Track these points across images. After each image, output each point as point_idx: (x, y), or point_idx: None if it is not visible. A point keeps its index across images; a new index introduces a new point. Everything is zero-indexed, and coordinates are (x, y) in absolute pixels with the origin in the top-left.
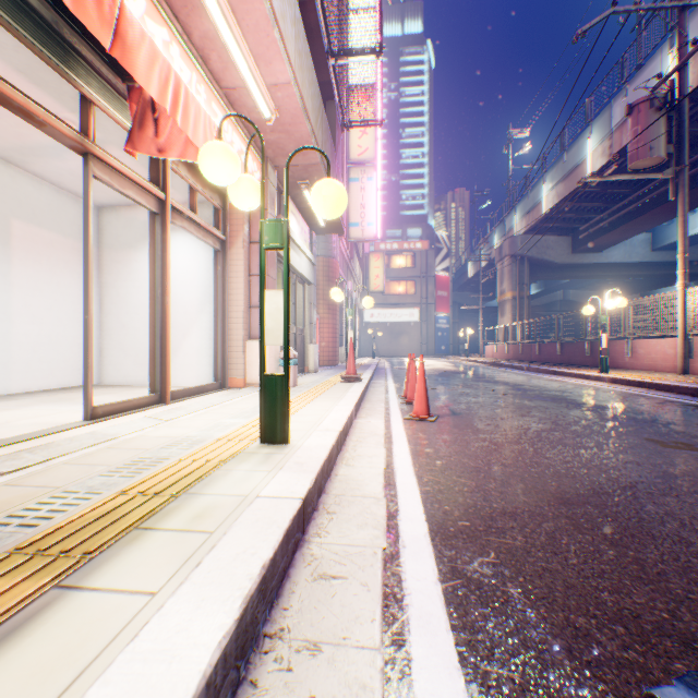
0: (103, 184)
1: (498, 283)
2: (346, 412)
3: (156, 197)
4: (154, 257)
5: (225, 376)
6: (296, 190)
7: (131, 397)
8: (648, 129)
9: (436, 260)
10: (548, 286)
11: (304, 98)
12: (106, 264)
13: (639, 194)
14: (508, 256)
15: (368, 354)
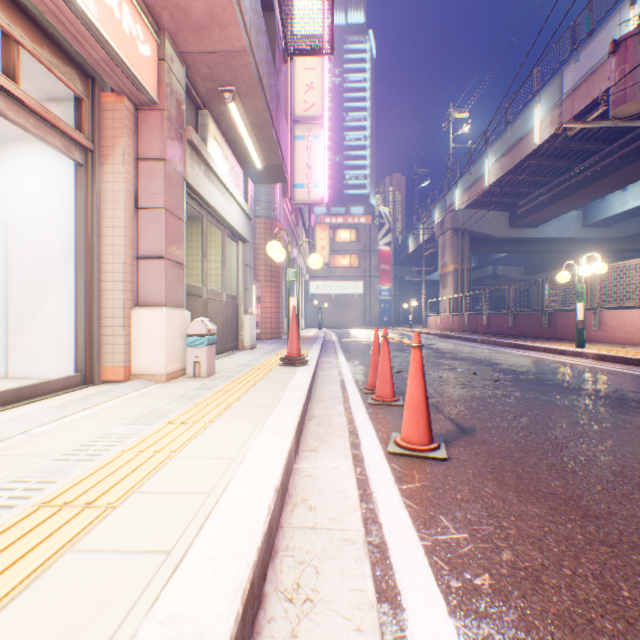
0: None
1: (440, 256)
2: (272, 473)
3: None
4: None
5: (93, 364)
6: (218, 104)
7: None
8: (638, 67)
9: (379, 234)
10: (481, 261)
11: None
12: None
13: (581, 168)
14: (450, 230)
15: (313, 325)
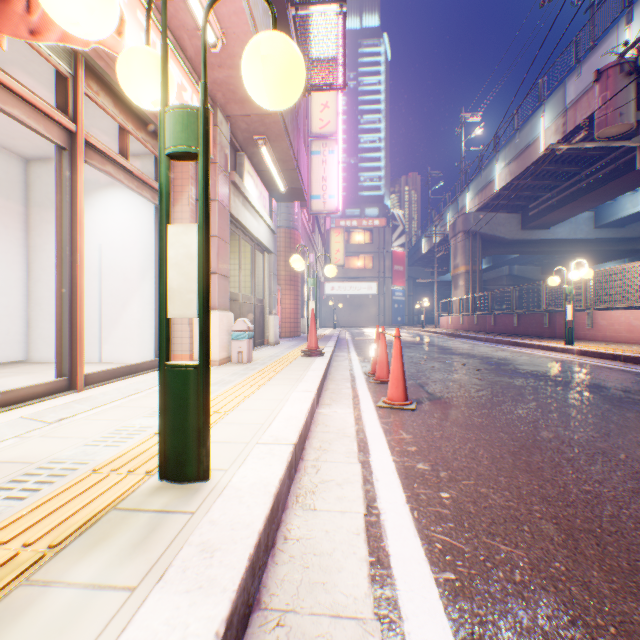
0: (21, 128)
1: (452, 257)
2: (305, 404)
3: (62, 127)
4: (62, 205)
5: None
6: (252, 147)
7: (45, 379)
8: (618, 94)
9: (393, 236)
10: (496, 261)
11: (257, 23)
12: (35, 224)
13: (588, 172)
14: (462, 232)
15: (329, 325)
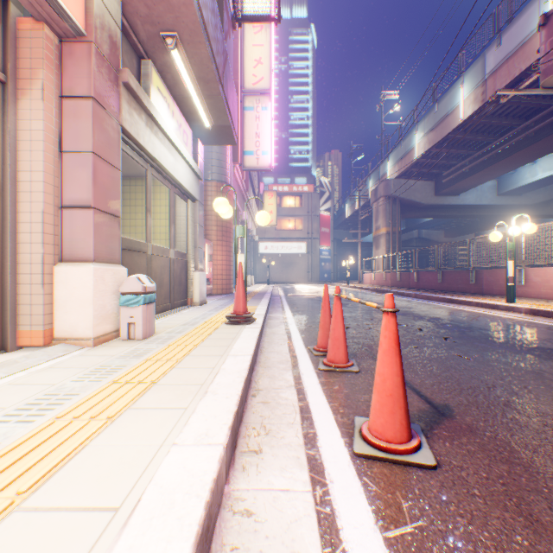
0: None
1: (374, 220)
2: None
3: None
4: None
5: (5, 328)
6: (161, 53)
7: None
8: None
9: (320, 201)
10: (408, 225)
11: None
12: None
13: (499, 142)
14: (383, 197)
15: (262, 281)
